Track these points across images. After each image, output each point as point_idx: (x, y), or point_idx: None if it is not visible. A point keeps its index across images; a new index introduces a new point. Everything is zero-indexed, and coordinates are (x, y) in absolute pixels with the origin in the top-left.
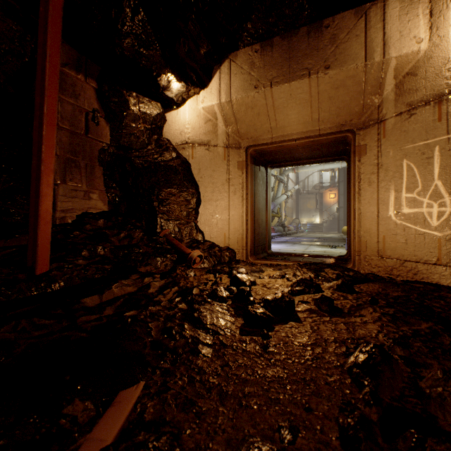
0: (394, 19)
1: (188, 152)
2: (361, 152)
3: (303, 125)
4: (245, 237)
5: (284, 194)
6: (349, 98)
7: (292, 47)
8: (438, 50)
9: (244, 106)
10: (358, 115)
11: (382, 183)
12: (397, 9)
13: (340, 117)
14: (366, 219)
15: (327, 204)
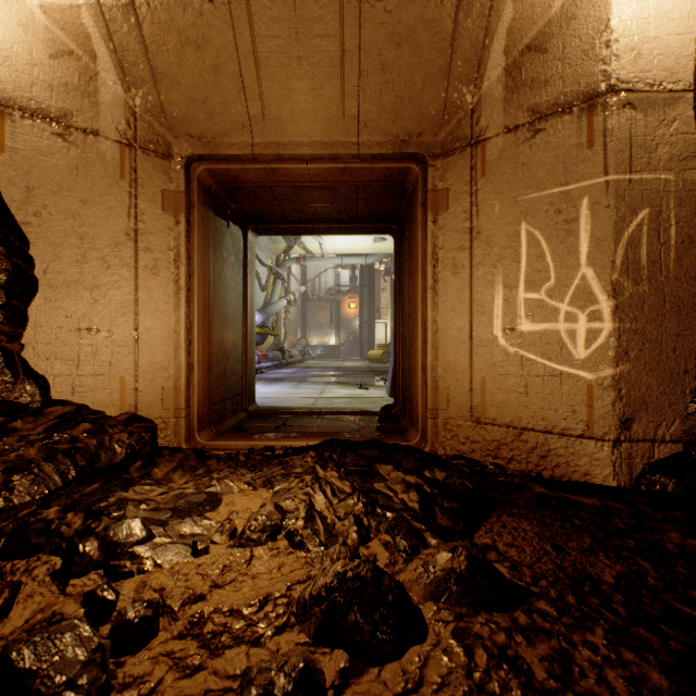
0: None
1: None
2: (439, 204)
3: (324, 124)
4: (185, 386)
5: (284, 297)
6: (422, 78)
7: None
8: (588, 3)
9: (176, 34)
10: (434, 126)
11: (481, 270)
12: None
13: (401, 122)
14: (449, 343)
15: (346, 318)
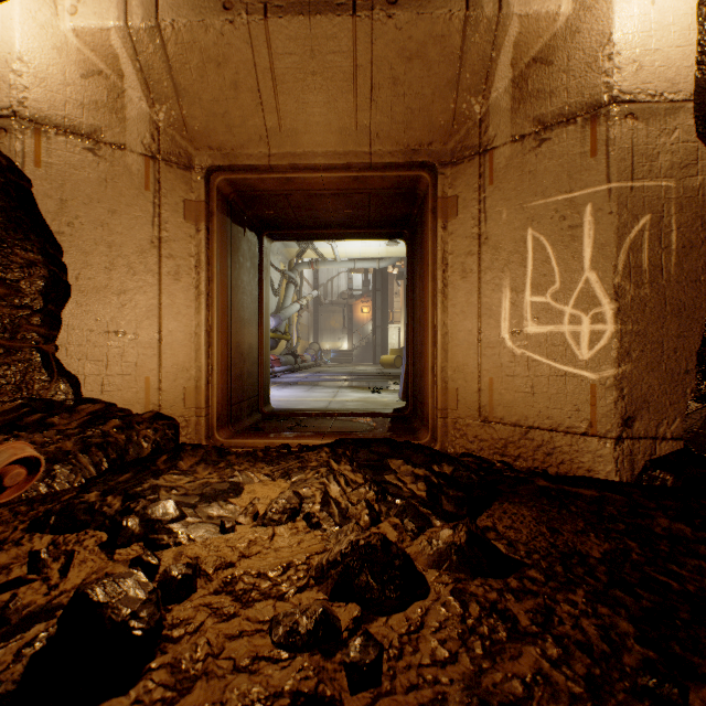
0: None
1: (21, 144)
2: (449, 211)
3: (338, 135)
4: (205, 386)
5: (296, 302)
6: (432, 90)
7: None
8: (591, 17)
9: (198, 53)
10: (443, 135)
11: (489, 274)
12: None
13: (412, 132)
14: (458, 345)
15: (359, 322)
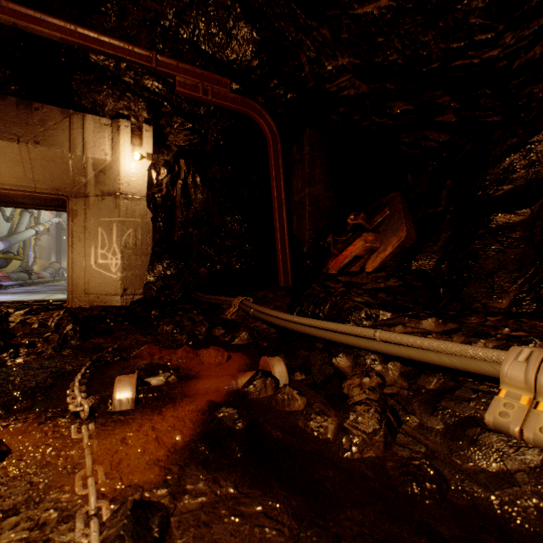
0: (91, 132)
1: None
2: (75, 215)
3: (17, 179)
4: None
5: (32, 228)
6: (61, 172)
7: (0, 109)
8: (116, 165)
9: None
10: (71, 186)
11: (88, 241)
12: (93, 126)
13: (56, 183)
14: (78, 267)
15: None
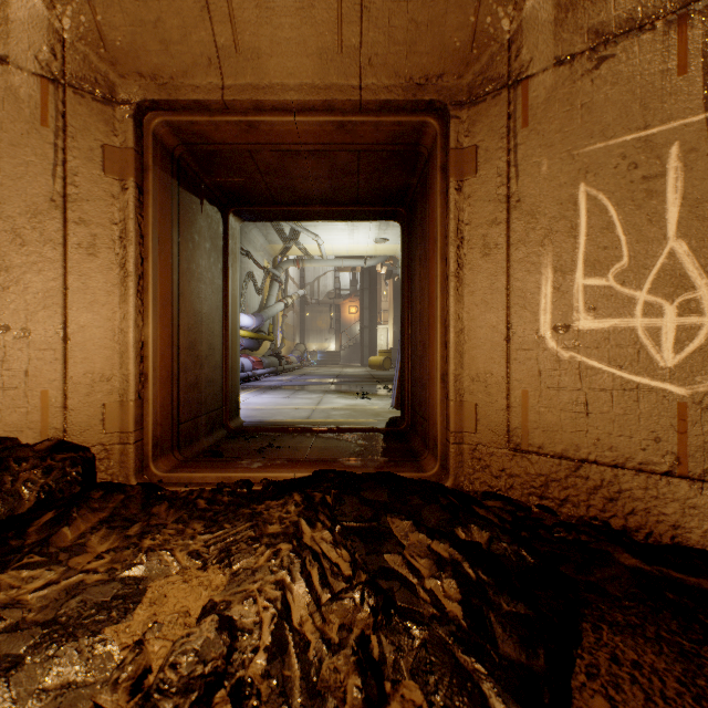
0: None
1: None
2: (465, 167)
3: (316, 60)
4: (134, 402)
5: (281, 301)
6: None
7: None
8: None
9: None
10: (458, 64)
11: (522, 249)
12: None
13: (416, 57)
14: (478, 346)
15: (346, 322)
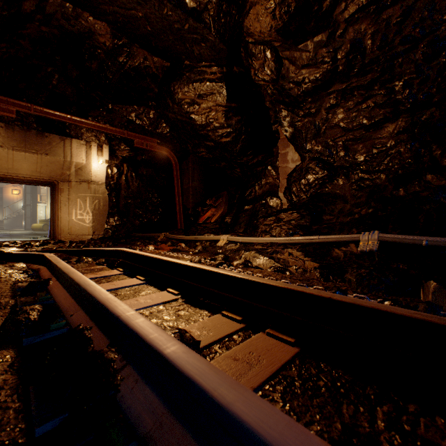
0: (75, 148)
1: None
2: (62, 191)
3: (31, 172)
4: None
5: None
6: (57, 168)
7: (28, 136)
8: (89, 166)
9: None
10: (60, 175)
11: (71, 206)
12: (76, 145)
13: (52, 174)
14: (64, 220)
15: (9, 200)
